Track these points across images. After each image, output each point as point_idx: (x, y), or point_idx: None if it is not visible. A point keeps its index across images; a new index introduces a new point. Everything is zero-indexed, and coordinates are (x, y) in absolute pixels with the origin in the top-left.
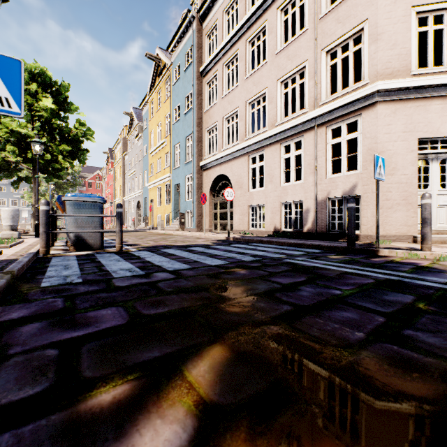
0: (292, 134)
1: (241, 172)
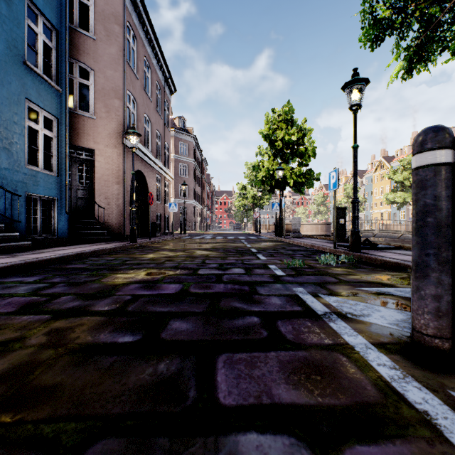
0: None
1: None
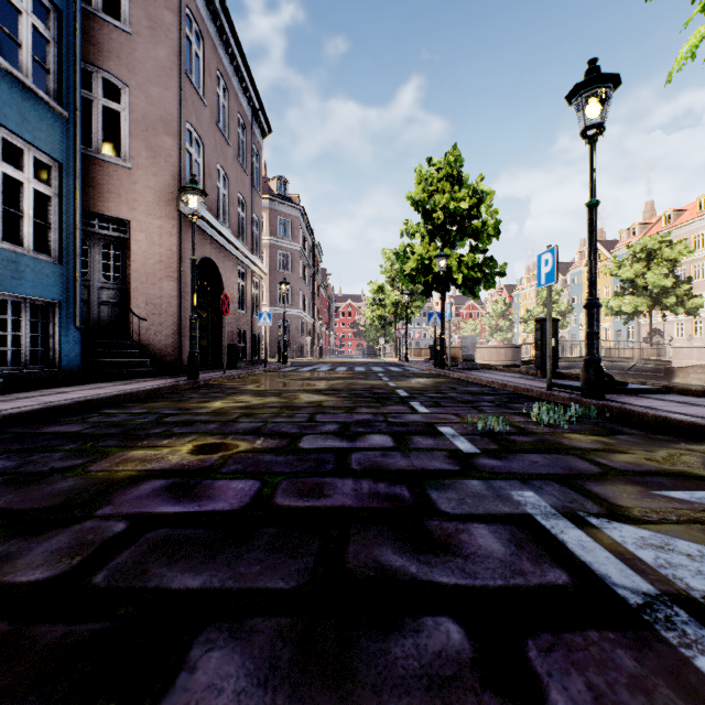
0: (697, 318)
1: (669, 329)
